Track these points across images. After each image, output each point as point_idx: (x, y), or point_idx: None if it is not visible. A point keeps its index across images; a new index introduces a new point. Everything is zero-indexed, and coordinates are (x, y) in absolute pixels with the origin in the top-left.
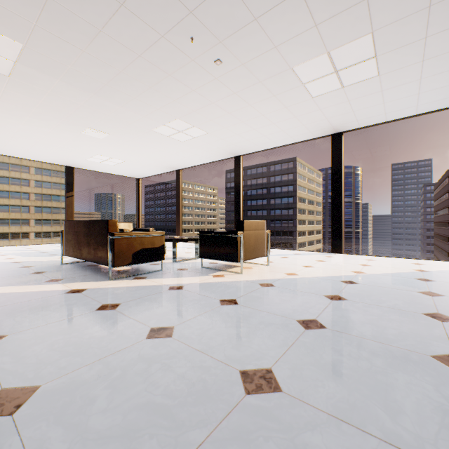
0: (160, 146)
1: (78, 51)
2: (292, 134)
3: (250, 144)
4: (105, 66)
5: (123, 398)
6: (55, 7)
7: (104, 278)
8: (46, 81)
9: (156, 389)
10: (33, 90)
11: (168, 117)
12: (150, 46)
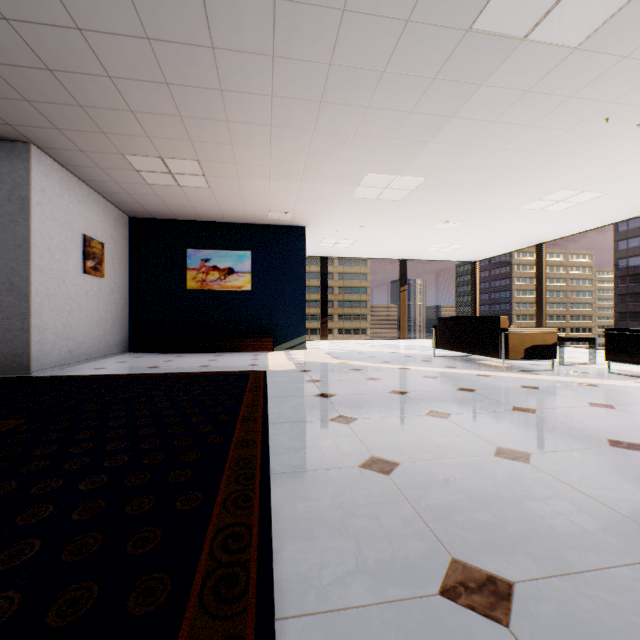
0: (521, 222)
1: (469, 168)
2: None
3: None
4: (490, 171)
5: (600, 421)
6: (466, 149)
7: (494, 370)
8: (428, 195)
9: (623, 423)
10: (413, 205)
11: (545, 191)
12: (548, 142)
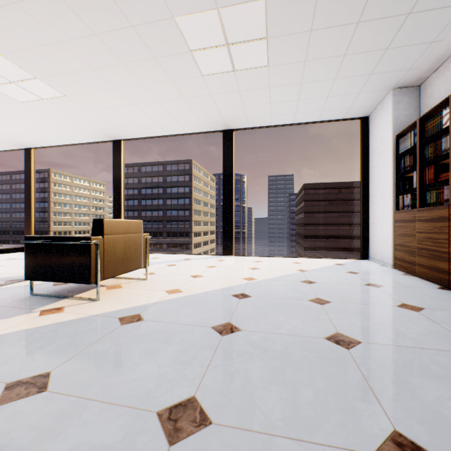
0: None
1: None
2: (183, 121)
3: (131, 125)
4: None
5: None
6: None
7: None
8: None
9: None
10: None
11: None
12: None
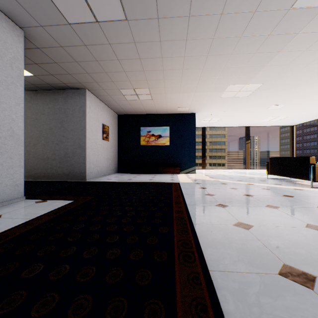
0: None
1: (289, 76)
2: None
3: None
4: (302, 76)
5: None
6: (288, 66)
7: (306, 187)
8: (263, 92)
9: None
10: (254, 98)
11: None
12: None
